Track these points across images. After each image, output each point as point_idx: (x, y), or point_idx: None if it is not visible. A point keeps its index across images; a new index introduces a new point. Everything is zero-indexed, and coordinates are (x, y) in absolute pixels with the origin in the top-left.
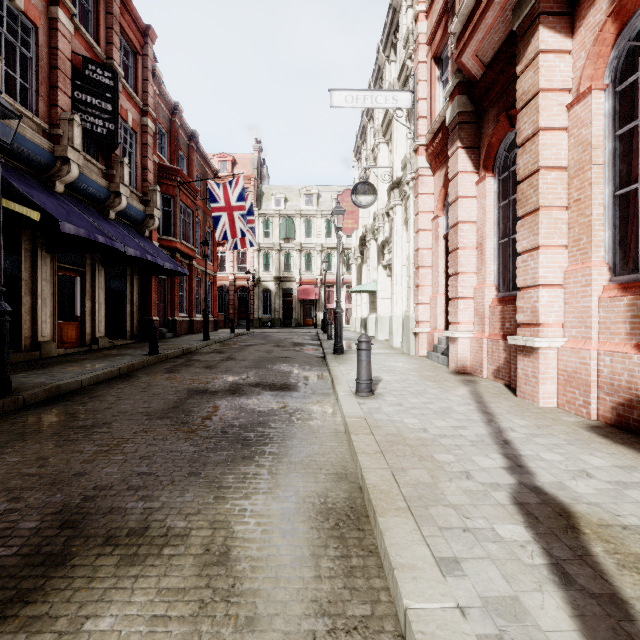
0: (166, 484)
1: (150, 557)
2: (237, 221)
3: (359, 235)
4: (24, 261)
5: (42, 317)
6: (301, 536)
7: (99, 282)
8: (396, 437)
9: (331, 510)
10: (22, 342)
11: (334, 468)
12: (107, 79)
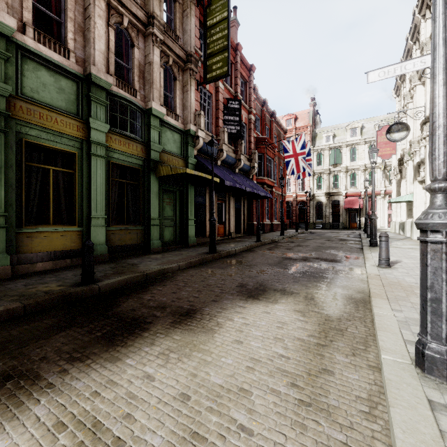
0: (286, 282)
1: (289, 295)
2: (300, 162)
3: (398, 156)
4: (207, 198)
5: None
6: (339, 301)
7: (231, 205)
8: (395, 283)
9: (353, 298)
10: (206, 233)
11: (357, 290)
12: (236, 105)
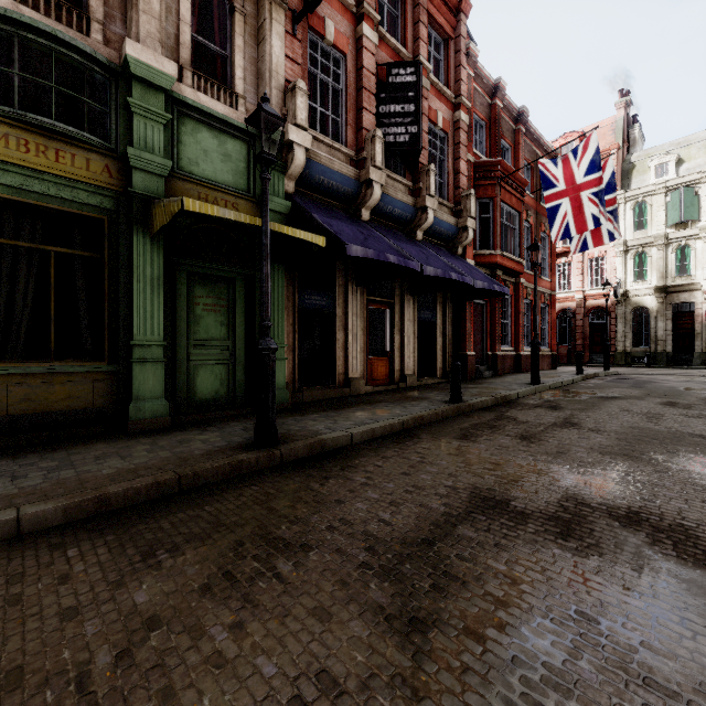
0: None
1: None
2: (586, 205)
3: None
4: (338, 297)
5: (352, 353)
6: None
7: (407, 313)
8: None
9: None
10: (336, 378)
11: None
12: (409, 76)
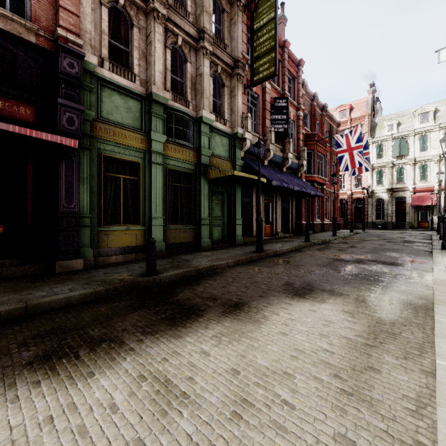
0: (336, 284)
1: (337, 296)
2: (355, 156)
3: None
4: (254, 198)
5: None
6: (395, 305)
7: (278, 204)
8: None
9: (412, 304)
10: (253, 233)
11: (419, 295)
12: (284, 103)
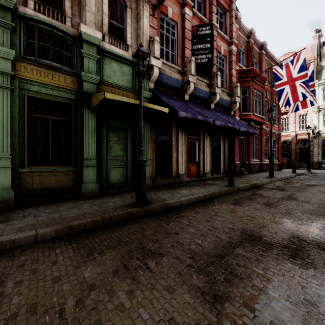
0: None
1: None
2: (298, 88)
3: None
4: (173, 136)
5: (180, 162)
6: None
7: (206, 143)
8: None
9: None
10: (172, 174)
11: None
12: (207, 31)
